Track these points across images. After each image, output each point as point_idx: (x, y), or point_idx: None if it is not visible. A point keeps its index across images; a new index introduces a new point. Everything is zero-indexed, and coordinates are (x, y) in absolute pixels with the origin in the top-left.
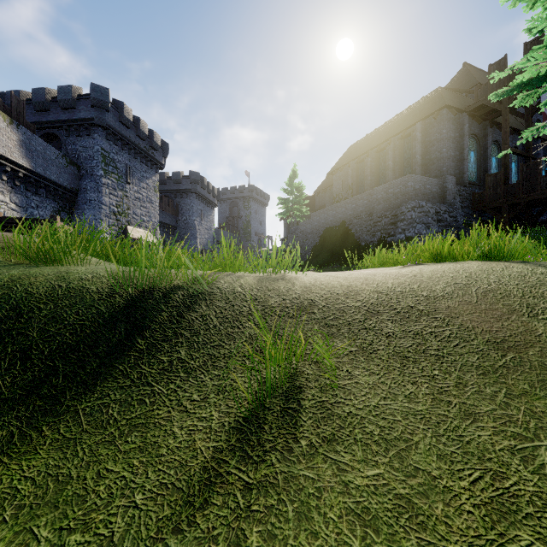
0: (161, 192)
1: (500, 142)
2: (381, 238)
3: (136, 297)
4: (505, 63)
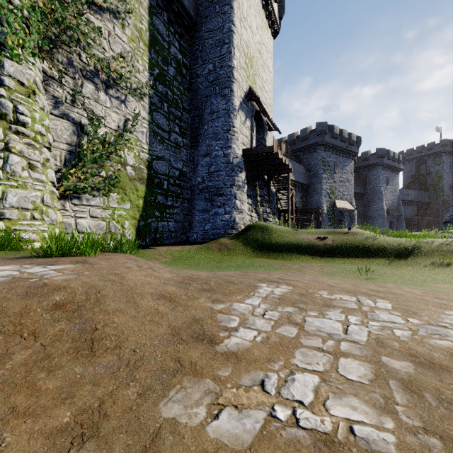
0: None
1: None
2: None
3: (404, 246)
4: None
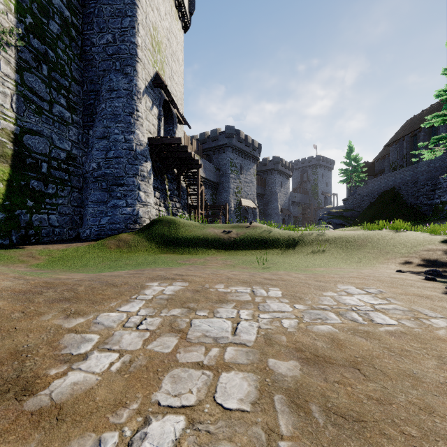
0: None
1: None
2: (423, 201)
3: (293, 237)
4: None
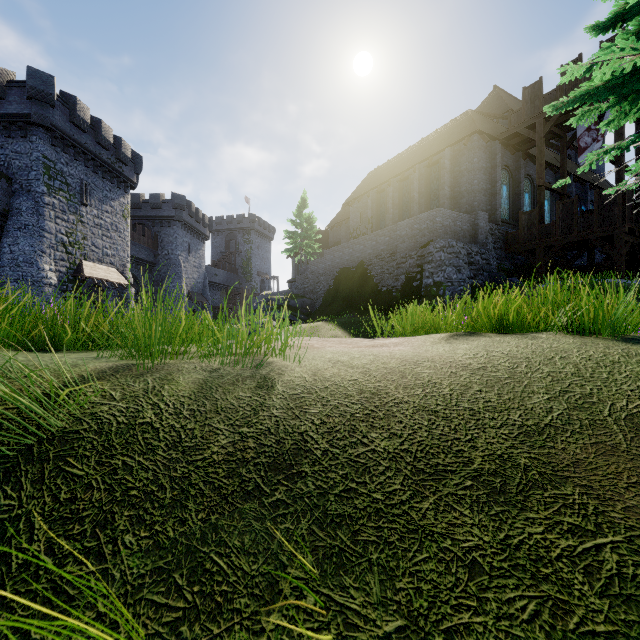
0: (134, 219)
1: (533, 176)
2: (406, 282)
3: None
4: (540, 87)
